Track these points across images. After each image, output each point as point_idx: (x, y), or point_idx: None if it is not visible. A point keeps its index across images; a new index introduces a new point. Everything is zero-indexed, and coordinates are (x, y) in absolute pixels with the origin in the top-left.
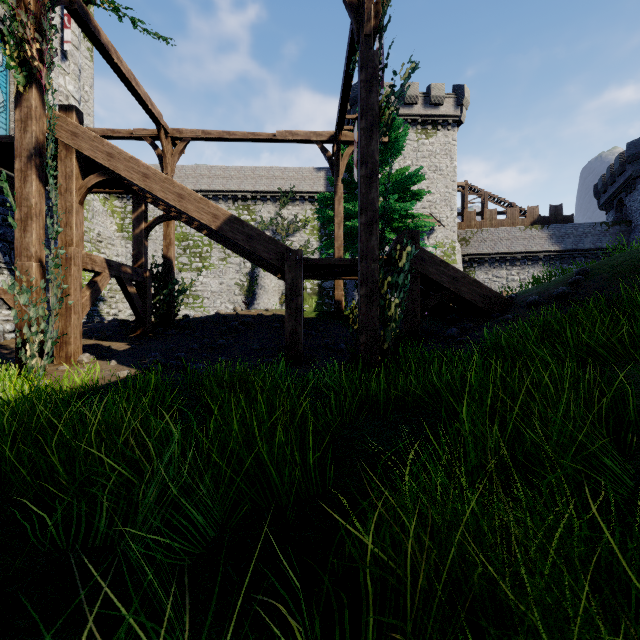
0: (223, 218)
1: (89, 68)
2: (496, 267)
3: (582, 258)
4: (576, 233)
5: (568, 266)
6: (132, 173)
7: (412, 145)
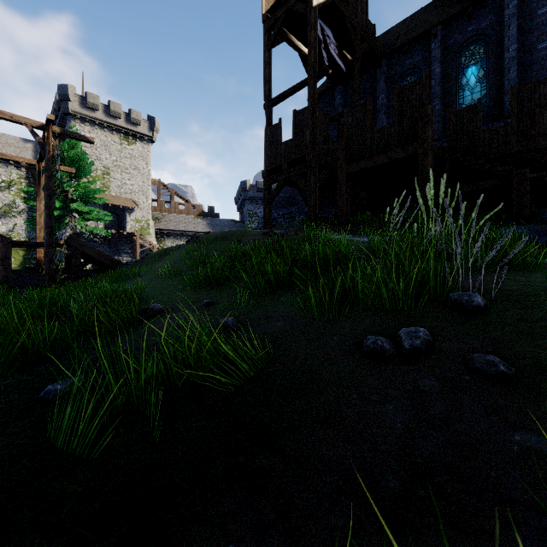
0: None
1: None
2: (178, 239)
3: None
4: (220, 224)
5: None
6: None
7: (117, 146)
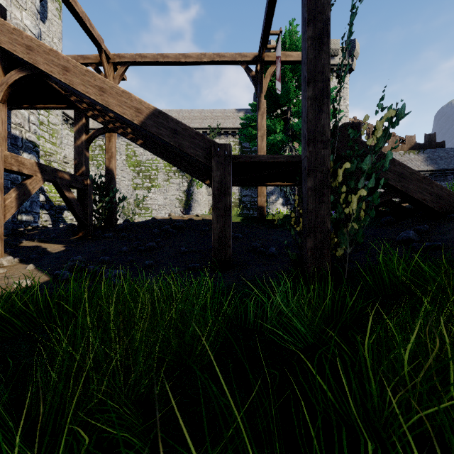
0: (146, 112)
1: (57, 24)
2: None
3: (452, 176)
4: (447, 156)
5: (440, 182)
6: (51, 66)
7: None
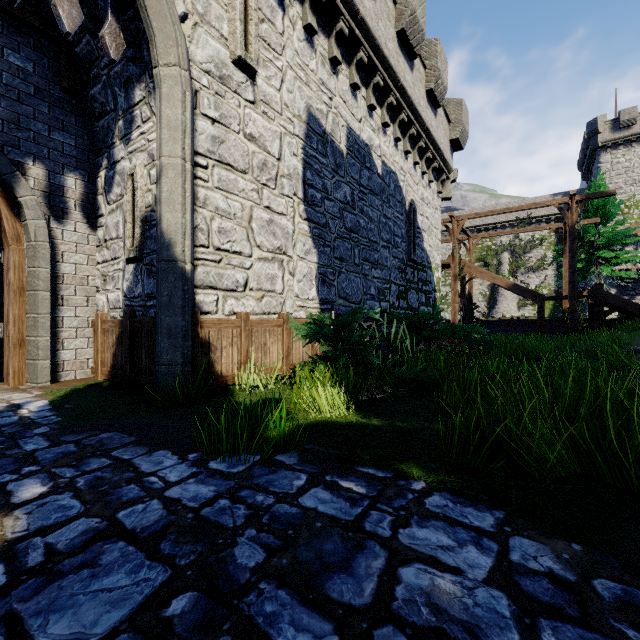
0: (510, 284)
1: None
2: None
3: None
4: None
5: None
6: (476, 272)
7: None
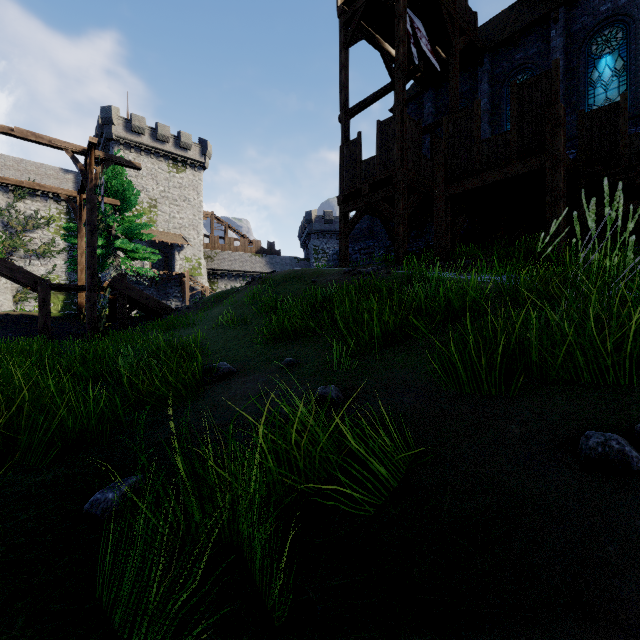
0: None
1: None
2: (233, 280)
3: None
4: (282, 262)
5: None
6: None
7: (165, 175)
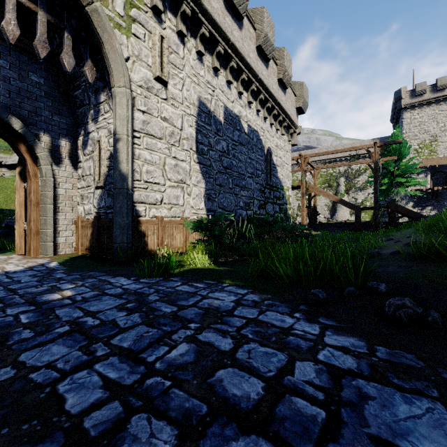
0: (338, 199)
1: None
2: None
3: None
4: None
5: None
6: (317, 191)
7: (444, 113)
